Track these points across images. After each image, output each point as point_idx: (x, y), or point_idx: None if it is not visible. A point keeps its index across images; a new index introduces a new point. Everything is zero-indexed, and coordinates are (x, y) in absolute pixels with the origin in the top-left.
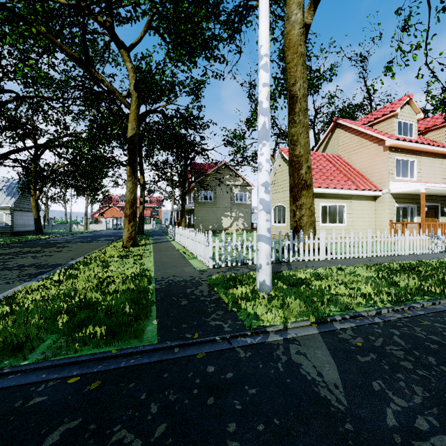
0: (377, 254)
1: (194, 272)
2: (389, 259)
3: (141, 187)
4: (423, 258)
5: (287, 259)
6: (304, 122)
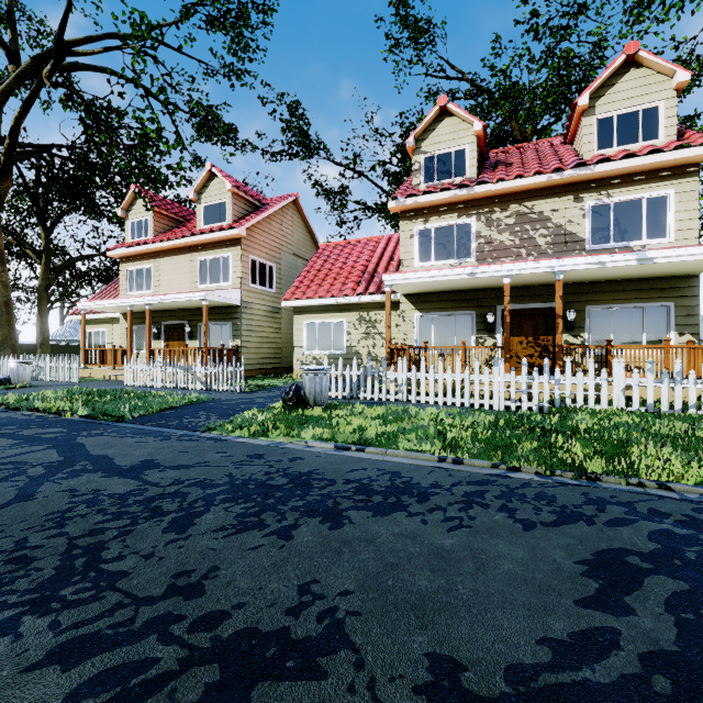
0: None
1: None
2: None
3: None
4: None
5: None
6: None
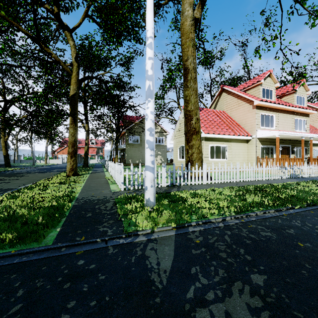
0: (243, 180)
1: (109, 193)
2: (250, 183)
3: (86, 132)
4: (273, 182)
5: (179, 183)
6: (194, 87)
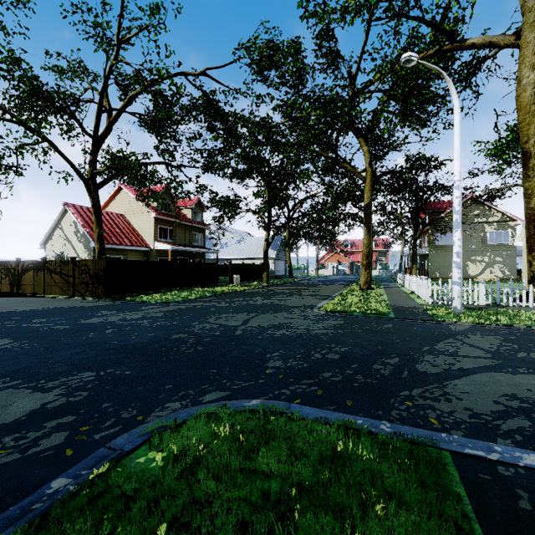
0: None
1: (416, 304)
2: None
3: None
4: None
5: (505, 304)
6: None
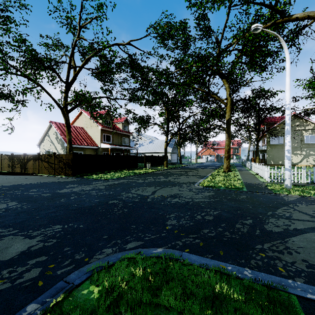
0: None
1: (260, 182)
2: None
3: None
4: None
5: None
6: None
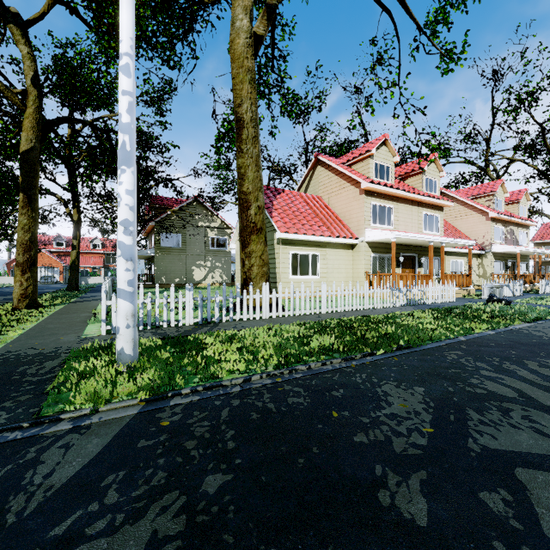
0: (333, 310)
1: (71, 342)
2: (341, 315)
3: (75, 224)
4: (377, 312)
5: (218, 319)
6: (253, 153)
